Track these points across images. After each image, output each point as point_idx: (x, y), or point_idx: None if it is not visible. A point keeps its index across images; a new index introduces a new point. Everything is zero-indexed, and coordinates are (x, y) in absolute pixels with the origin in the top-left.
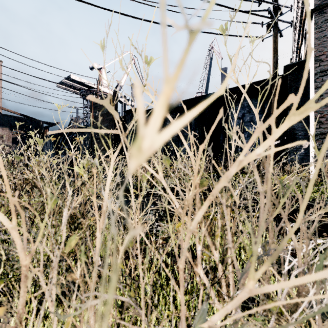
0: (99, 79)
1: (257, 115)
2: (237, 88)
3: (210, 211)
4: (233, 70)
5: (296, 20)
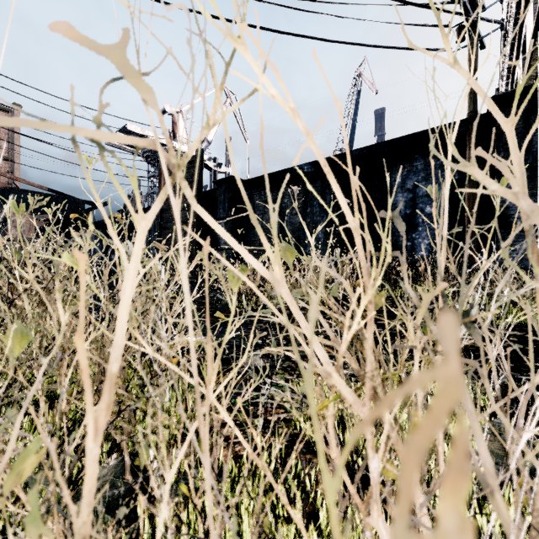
0: (173, 130)
1: (510, 132)
2: (405, 138)
3: (388, 363)
4: (445, 38)
5: (508, 20)
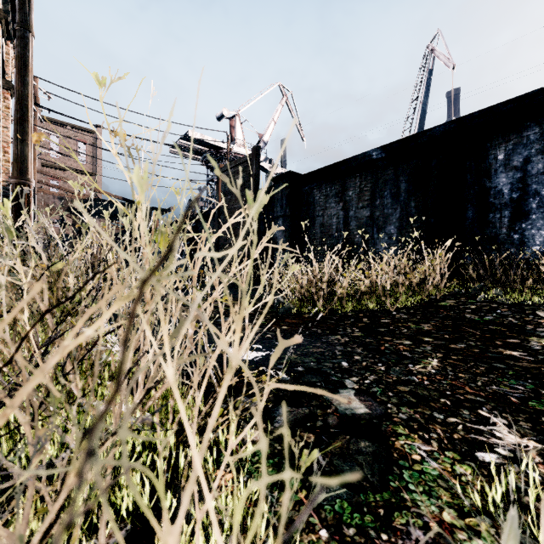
0: (230, 134)
1: None
2: (511, 103)
3: None
4: None
5: None
